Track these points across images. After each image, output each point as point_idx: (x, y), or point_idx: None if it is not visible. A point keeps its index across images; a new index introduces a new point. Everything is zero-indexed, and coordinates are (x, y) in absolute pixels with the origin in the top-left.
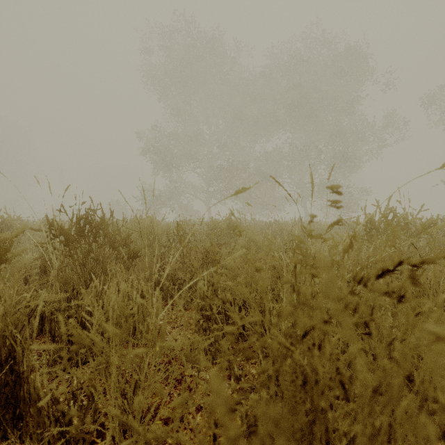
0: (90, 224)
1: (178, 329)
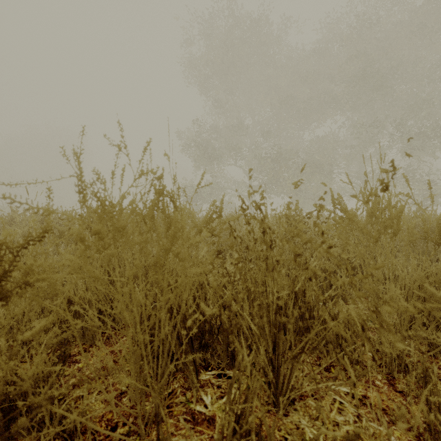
0: None
1: None
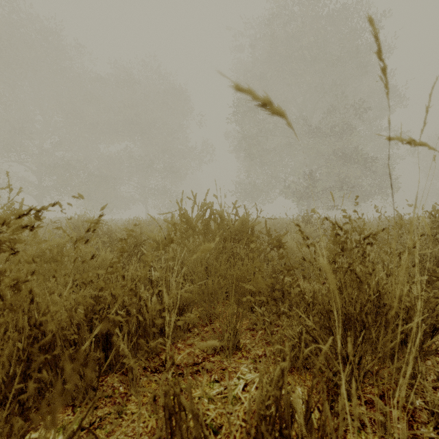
0: None
1: None
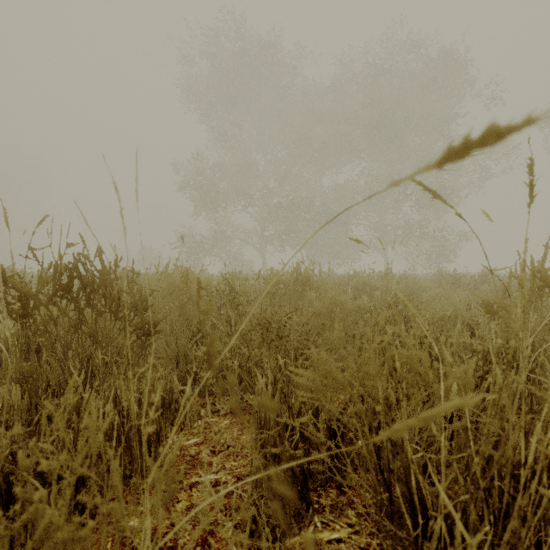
0: (81, 279)
1: (221, 456)
